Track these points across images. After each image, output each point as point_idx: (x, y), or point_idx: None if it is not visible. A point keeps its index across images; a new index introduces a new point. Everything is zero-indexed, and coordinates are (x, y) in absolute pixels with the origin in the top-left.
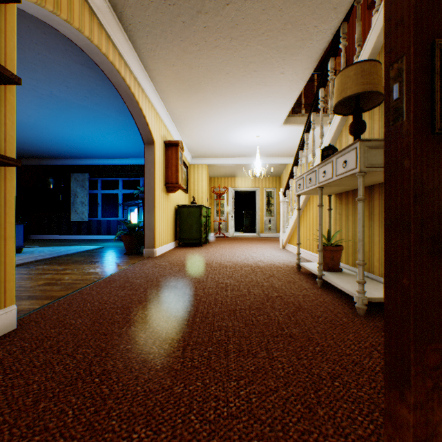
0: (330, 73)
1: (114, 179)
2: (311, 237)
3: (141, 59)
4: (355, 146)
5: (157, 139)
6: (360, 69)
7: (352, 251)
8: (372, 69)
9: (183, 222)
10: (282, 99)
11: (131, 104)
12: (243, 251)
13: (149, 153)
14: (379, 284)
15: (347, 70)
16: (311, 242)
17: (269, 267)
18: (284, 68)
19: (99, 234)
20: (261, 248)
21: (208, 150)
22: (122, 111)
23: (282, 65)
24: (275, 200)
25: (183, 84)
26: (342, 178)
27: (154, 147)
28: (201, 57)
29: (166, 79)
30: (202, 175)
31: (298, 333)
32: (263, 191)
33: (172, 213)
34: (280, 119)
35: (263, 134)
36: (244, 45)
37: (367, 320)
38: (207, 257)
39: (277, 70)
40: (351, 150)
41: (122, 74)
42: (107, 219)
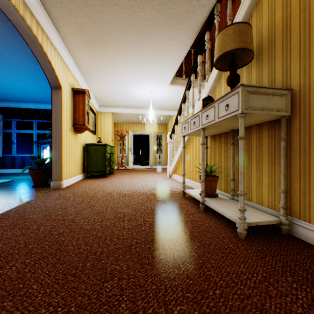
0: (206, 43)
1: (29, 120)
2: (191, 169)
3: (44, 4)
4: (237, 90)
5: (64, 84)
6: (238, 29)
7: (224, 180)
8: (246, 30)
9: (90, 157)
10: (170, 63)
11: (35, 47)
12: (140, 181)
13: (56, 96)
14: (249, 208)
15: (227, 29)
16: (191, 173)
17: (161, 194)
18: (172, 35)
19: (13, 168)
20: (154, 178)
21: (113, 101)
22: (30, 57)
23: (171, 33)
24: (163, 142)
25: (87, 38)
26: (224, 120)
27: (61, 91)
28: (102, 13)
29: (70, 30)
30: (107, 120)
31: (195, 271)
32: (155, 135)
33: (80, 150)
34: (167, 79)
35: (155, 91)
36: (140, 7)
37: (249, 245)
38: (110, 187)
39: (167, 36)
40: (234, 94)
41: (20, 12)
42: (21, 155)
